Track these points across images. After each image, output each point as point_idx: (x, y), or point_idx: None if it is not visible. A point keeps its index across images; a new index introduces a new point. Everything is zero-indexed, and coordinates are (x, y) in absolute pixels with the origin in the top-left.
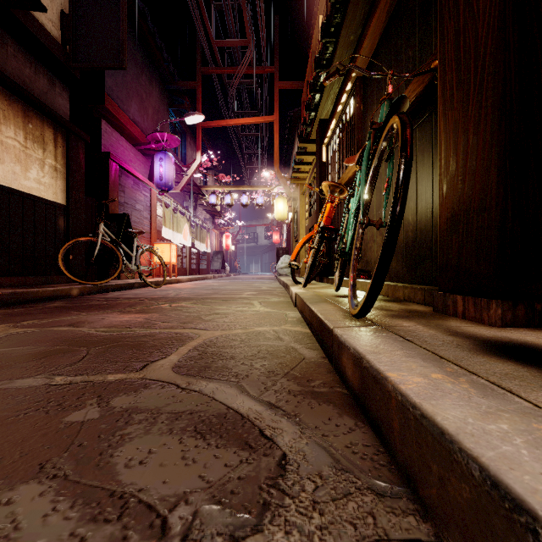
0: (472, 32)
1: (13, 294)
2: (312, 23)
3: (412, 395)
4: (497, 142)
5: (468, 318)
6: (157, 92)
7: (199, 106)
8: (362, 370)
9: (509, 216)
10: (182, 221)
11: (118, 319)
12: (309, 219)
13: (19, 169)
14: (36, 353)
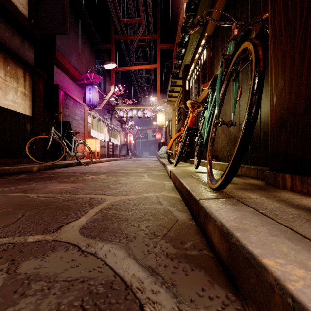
0: None
1: None
2: (180, 9)
3: (309, 304)
4: None
5: (296, 191)
6: (88, 50)
7: (113, 58)
8: (230, 244)
9: None
10: (103, 126)
11: (56, 187)
12: (178, 125)
13: (1, 94)
14: None
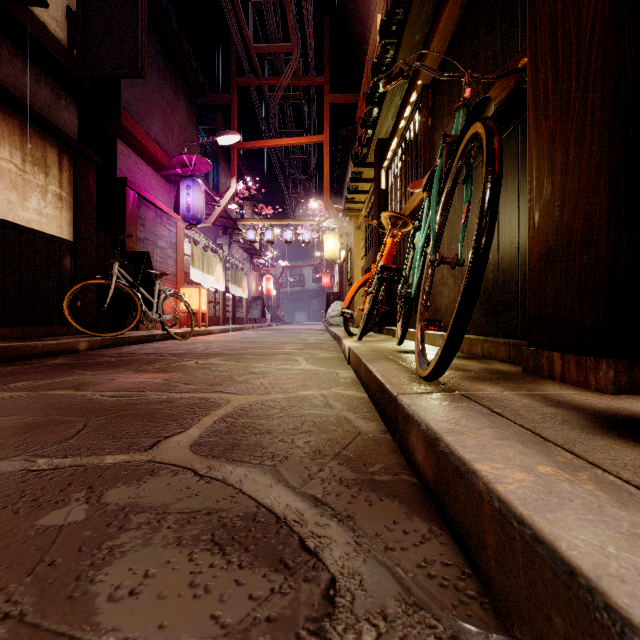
0: (574, 18)
1: (5, 348)
2: (369, 24)
3: (515, 501)
4: (608, 156)
5: (569, 382)
6: (184, 107)
7: (234, 123)
8: (437, 455)
9: (624, 251)
10: (214, 261)
11: (131, 380)
12: (365, 258)
13: (16, 198)
14: (20, 425)
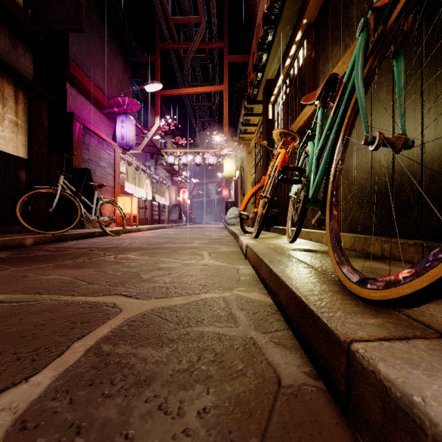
0: None
1: None
2: (257, 1)
3: None
4: None
5: None
6: (120, 64)
7: (158, 76)
8: None
9: None
10: (144, 177)
11: (41, 278)
12: (255, 175)
13: None
14: None
